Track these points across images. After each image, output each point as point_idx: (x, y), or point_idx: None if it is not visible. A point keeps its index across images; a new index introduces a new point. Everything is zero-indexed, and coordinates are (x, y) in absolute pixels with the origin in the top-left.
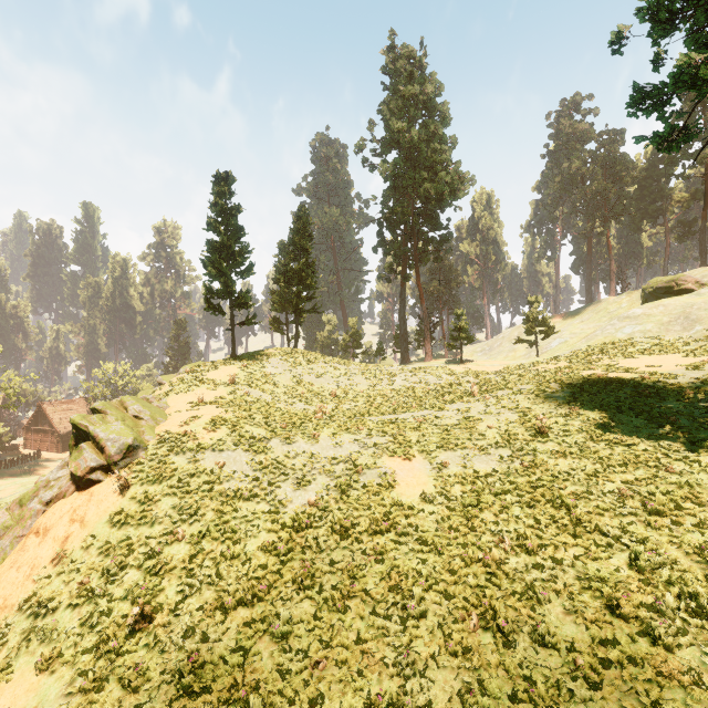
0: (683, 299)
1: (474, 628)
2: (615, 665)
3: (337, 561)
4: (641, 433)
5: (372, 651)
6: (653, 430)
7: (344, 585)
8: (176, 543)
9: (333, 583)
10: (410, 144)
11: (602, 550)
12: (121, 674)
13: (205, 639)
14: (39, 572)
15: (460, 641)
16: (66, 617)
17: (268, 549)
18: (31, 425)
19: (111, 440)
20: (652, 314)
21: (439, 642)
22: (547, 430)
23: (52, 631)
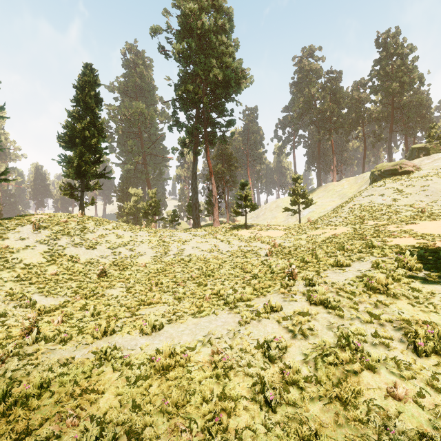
0: (412, 177)
1: None
2: None
3: None
4: None
5: None
6: None
7: None
8: None
9: None
10: (201, 30)
11: None
12: None
13: None
14: None
15: None
16: None
17: None
18: None
19: None
20: (395, 188)
21: None
22: None
23: None
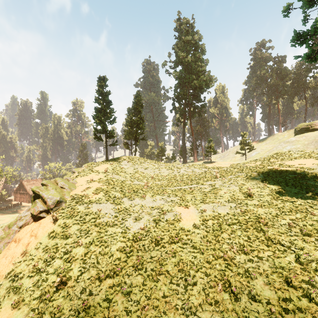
0: (314, 133)
1: (219, 291)
2: (291, 312)
3: (154, 256)
4: (297, 196)
5: (170, 301)
6: (303, 195)
7: (157, 268)
8: (78, 247)
9: (152, 267)
10: (187, 63)
11: (281, 253)
12: (50, 310)
13: (90, 294)
14: (15, 260)
15: (213, 297)
16: (27, 282)
17: (121, 250)
18: (17, 190)
19: (49, 198)
20: (299, 140)
21: (203, 297)
22: (252, 194)
23: (20, 288)
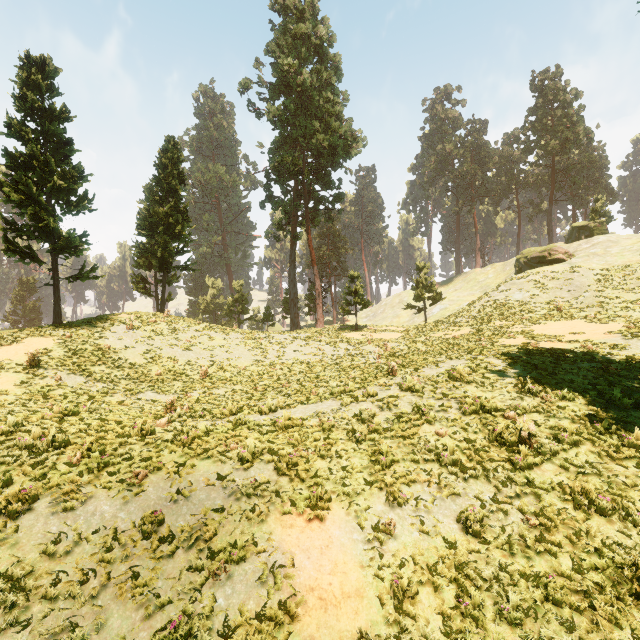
0: (559, 267)
1: None
2: None
3: None
4: None
5: None
6: None
7: None
8: None
9: None
10: (302, 88)
11: None
12: None
13: None
14: None
15: None
16: None
17: None
18: None
19: None
20: (536, 281)
21: None
22: (533, 441)
23: None
